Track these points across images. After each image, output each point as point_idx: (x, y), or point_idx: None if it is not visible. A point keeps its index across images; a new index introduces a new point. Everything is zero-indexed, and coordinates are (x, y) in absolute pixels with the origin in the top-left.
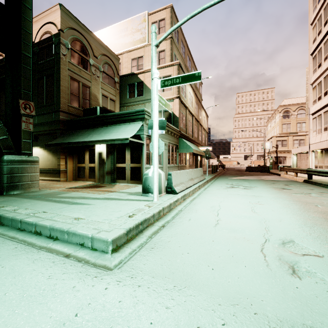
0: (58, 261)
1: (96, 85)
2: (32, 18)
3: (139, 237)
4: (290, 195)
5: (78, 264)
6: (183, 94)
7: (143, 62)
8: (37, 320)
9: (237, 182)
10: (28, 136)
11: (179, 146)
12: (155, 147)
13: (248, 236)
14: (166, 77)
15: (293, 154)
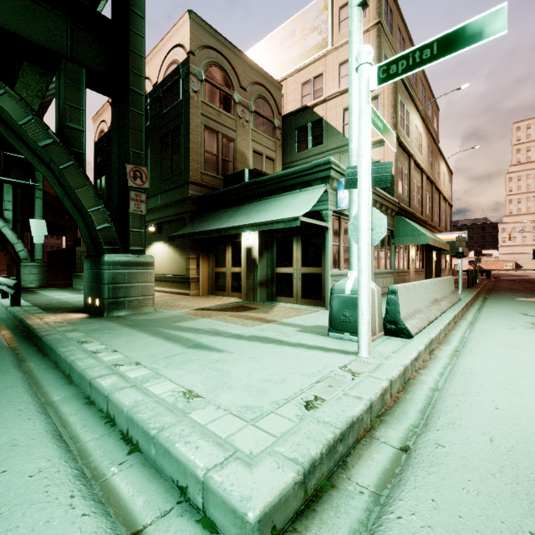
0: None
1: (243, 136)
2: (144, 32)
3: (338, 487)
4: None
5: None
6: (404, 128)
7: (323, 83)
8: None
9: None
10: (139, 223)
11: (396, 232)
12: (363, 228)
13: None
14: None
15: None
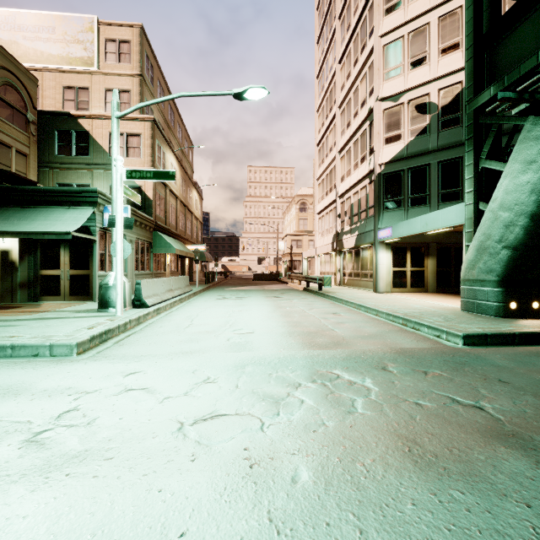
0: (21, 362)
1: None
2: None
3: (104, 344)
4: (275, 301)
5: (47, 360)
6: (161, 165)
7: (89, 98)
8: (37, 378)
9: (232, 293)
10: None
11: (154, 243)
12: (119, 250)
13: (211, 330)
14: (132, 136)
15: (304, 258)
